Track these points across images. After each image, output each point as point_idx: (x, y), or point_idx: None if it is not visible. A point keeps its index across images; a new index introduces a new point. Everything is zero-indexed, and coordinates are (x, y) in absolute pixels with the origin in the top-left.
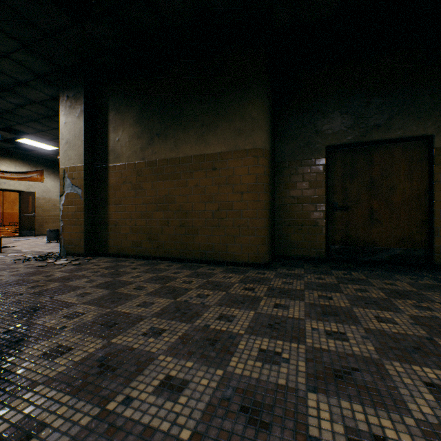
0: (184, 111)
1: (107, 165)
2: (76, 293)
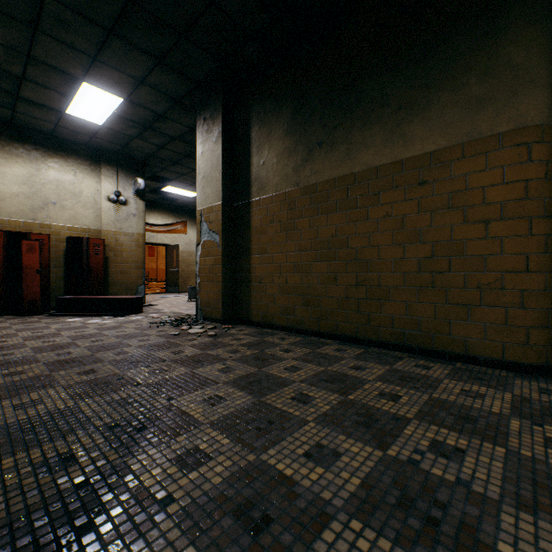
0: (362, 95)
1: (248, 200)
2: (204, 394)
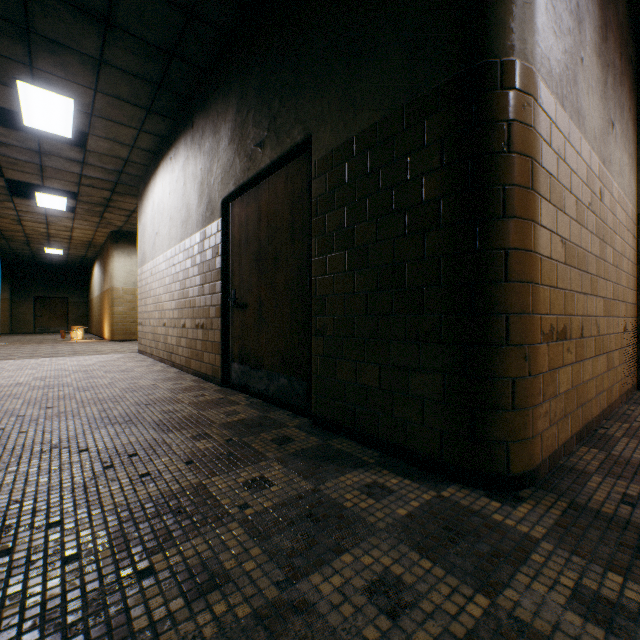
0: None
1: None
2: None
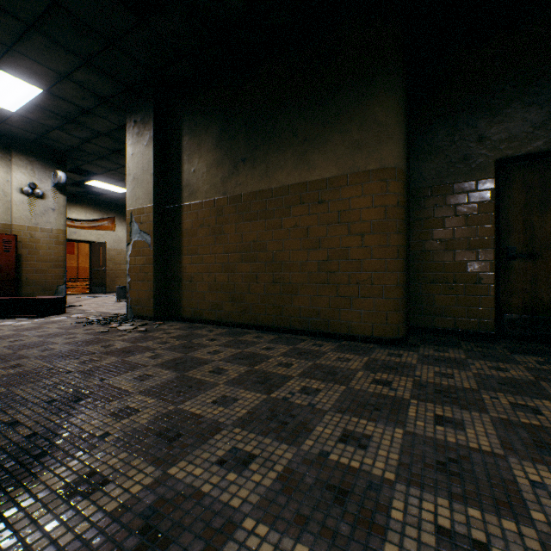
0: (278, 124)
1: (180, 204)
2: (134, 374)
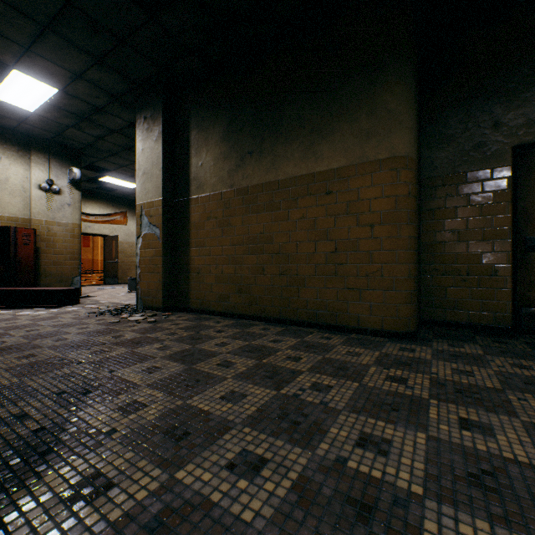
0: (285, 115)
1: (188, 197)
2: (143, 366)
